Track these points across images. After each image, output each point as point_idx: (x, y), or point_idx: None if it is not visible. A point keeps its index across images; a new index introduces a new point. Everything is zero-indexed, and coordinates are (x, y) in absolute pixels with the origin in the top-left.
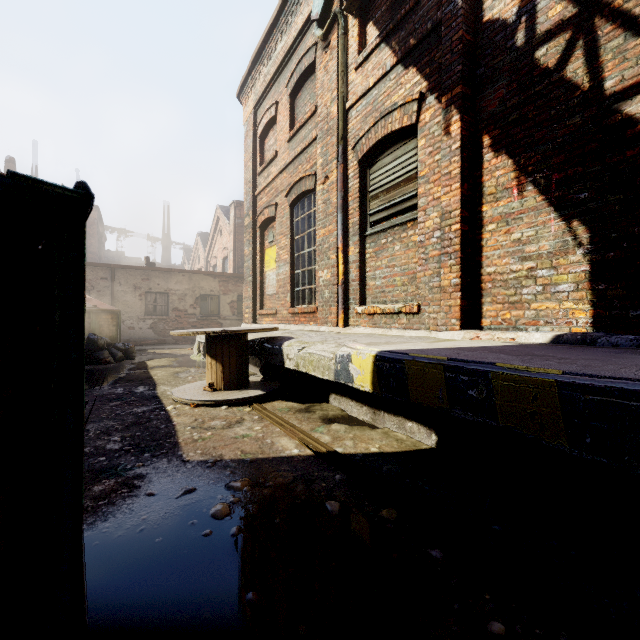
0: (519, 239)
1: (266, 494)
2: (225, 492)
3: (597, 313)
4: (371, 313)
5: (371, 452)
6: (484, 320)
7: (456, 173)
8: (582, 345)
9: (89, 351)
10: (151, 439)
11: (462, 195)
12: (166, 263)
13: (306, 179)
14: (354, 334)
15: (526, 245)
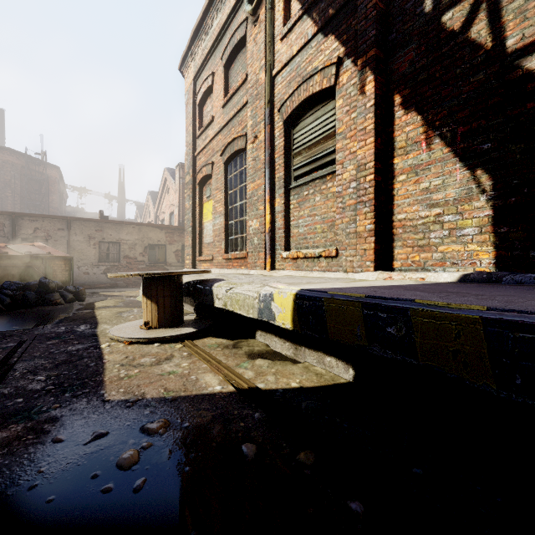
0: (427, 188)
1: (181, 437)
2: (139, 435)
3: (499, 254)
4: (295, 257)
5: (291, 387)
6: (395, 262)
7: (370, 128)
8: (489, 283)
9: (40, 293)
10: (77, 378)
11: (376, 148)
12: (121, 218)
13: (238, 140)
14: (279, 276)
15: (434, 193)
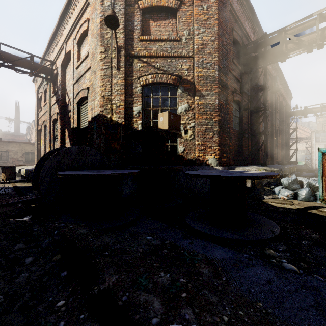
0: None
1: None
2: None
3: None
4: None
5: (24, 186)
6: None
7: (60, 133)
8: None
9: None
10: None
11: (61, 137)
12: (17, 133)
13: (46, 121)
14: None
15: None
